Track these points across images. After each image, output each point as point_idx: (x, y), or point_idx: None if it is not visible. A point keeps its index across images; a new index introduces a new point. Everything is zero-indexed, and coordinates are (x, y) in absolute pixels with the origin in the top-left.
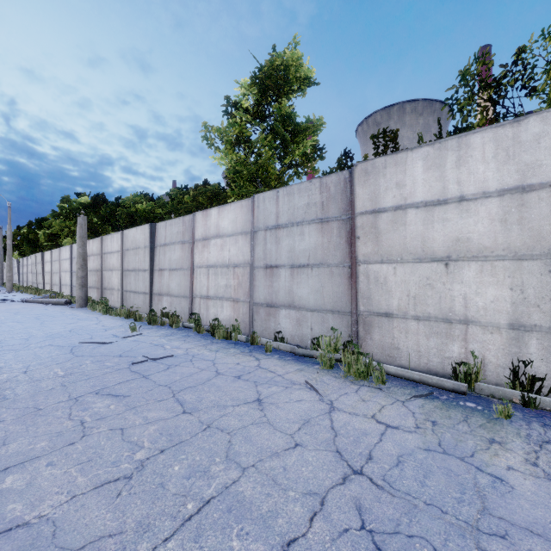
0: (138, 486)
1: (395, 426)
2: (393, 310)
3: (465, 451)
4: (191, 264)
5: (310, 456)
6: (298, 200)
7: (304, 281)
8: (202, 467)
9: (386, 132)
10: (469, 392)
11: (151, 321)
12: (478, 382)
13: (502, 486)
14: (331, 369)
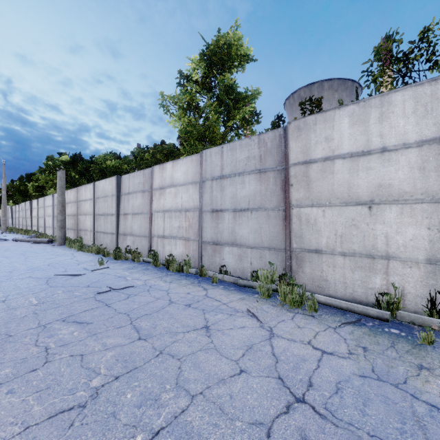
0: (90, 416)
1: (330, 352)
2: (322, 247)
3: (398, 377)
4: (150, 209)
5: (254, 383)
6: (239, 154)
7: (244, 223)
8: (153, 394)
9: (312, 99)
10: (391, 319)
11: (116, 256)
12: (399, 310)
13: (439, 415)
14: (269, 298)
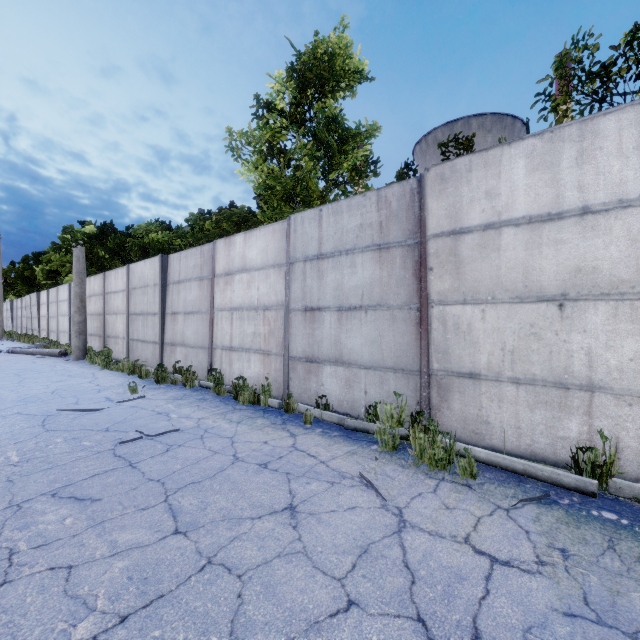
0: None
1: (505, 561)
2: (481, 369)
3: (633, 618)
4: (211, 306)
5: (374, 632)
6: (347, 220)
7: (355, 329)
8: None
9: (459, 138)
10: (599, 491)
11: (159, 379)
12: (612, 478)
13: None
14: (396, 453)
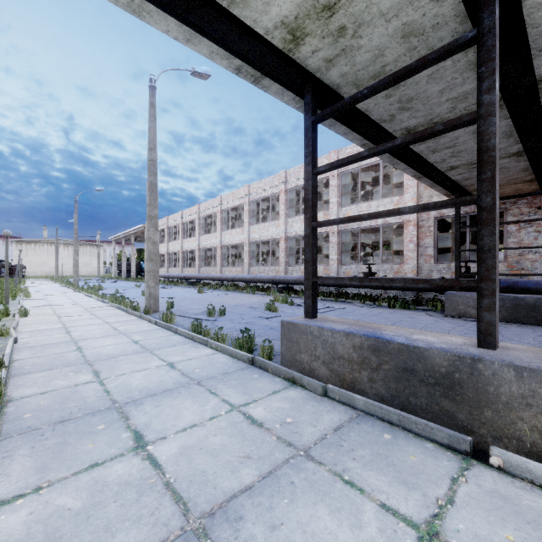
0: None
1: None
2: None
3: None
4: None
5: None
6: None
7: None
8: None
9: None
10: None
11: None
12: None
13: None
14: None
